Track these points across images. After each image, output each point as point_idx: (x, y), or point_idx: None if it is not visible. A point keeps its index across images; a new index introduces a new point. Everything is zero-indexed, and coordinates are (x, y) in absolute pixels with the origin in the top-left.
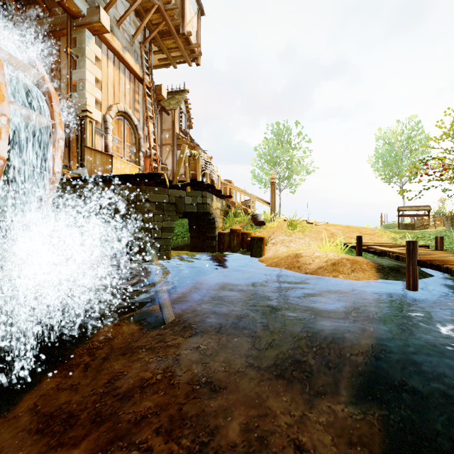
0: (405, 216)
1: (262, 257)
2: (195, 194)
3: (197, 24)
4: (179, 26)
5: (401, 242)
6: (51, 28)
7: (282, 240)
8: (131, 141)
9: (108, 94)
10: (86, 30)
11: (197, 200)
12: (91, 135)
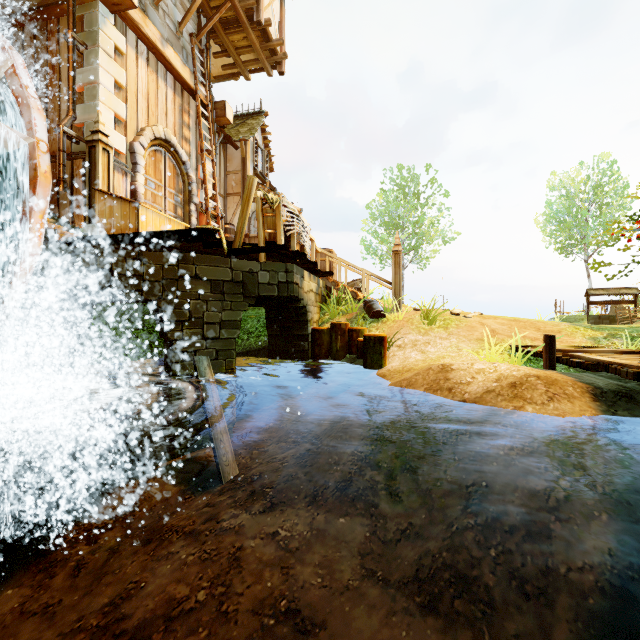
0: (598, 303)
1: (383, 369)
2: (275, 268)
3: (280, 11)
4: (252, 11)
5: (608, 344)
6: (44, 1)
7: (414, 340)
8: (177, 187)
9: (137, 110)
10: (100, 3)
11: (278, 277)
12: (106, 172)
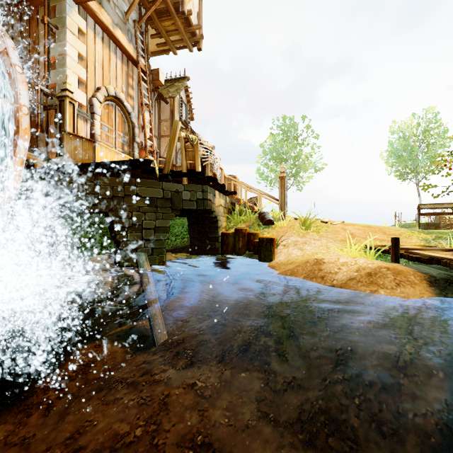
0: (426, 214)
1: (273, 262)
2: (194, 188)
3: (198, 5)
4: (178, 4)
5: (436, 244)
6: None
7: (295, 241)
8: (124, 130)
9: (95, 75)
10: None
11: (197, 195)
12: (72, 119)
